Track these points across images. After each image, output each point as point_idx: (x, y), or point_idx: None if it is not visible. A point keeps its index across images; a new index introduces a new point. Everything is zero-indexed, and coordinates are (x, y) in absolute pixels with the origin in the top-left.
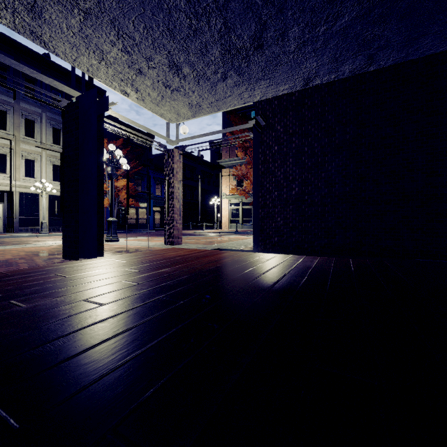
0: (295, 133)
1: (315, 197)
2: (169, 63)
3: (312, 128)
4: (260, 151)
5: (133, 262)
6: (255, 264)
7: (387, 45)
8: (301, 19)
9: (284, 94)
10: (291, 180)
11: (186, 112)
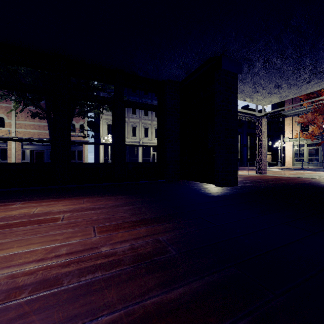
0: None
1: None
2: (274, 86)
3: None
4: None
5: (255, 179)
6: None
7: None
8: None
9: None
10: None
11: (275, 100)
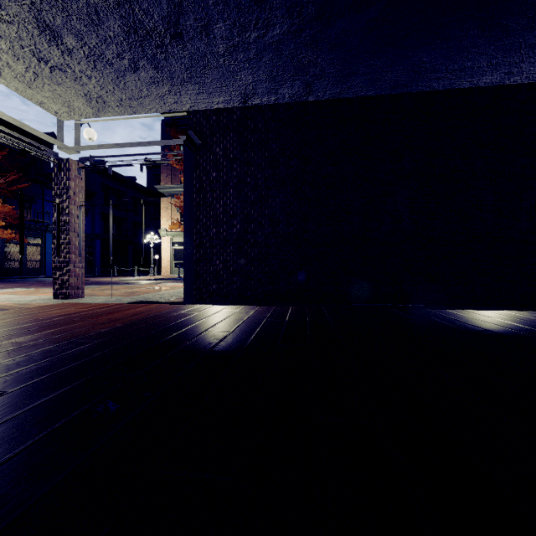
0: (237, 159)
1: (258, 236)
2: (37, 22)
3: (255, 155)
4: (194, 176)
5: None
6: (174, 320)
7: (322, 75)
8: (226, 15)
9: (224, 110)
10: (232, 215)
11: (82, 107)
